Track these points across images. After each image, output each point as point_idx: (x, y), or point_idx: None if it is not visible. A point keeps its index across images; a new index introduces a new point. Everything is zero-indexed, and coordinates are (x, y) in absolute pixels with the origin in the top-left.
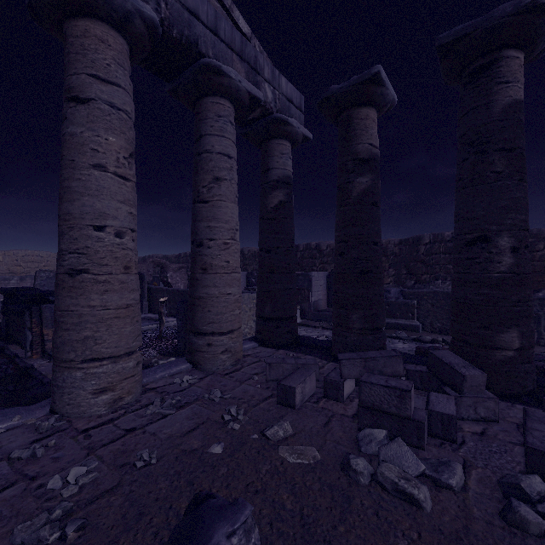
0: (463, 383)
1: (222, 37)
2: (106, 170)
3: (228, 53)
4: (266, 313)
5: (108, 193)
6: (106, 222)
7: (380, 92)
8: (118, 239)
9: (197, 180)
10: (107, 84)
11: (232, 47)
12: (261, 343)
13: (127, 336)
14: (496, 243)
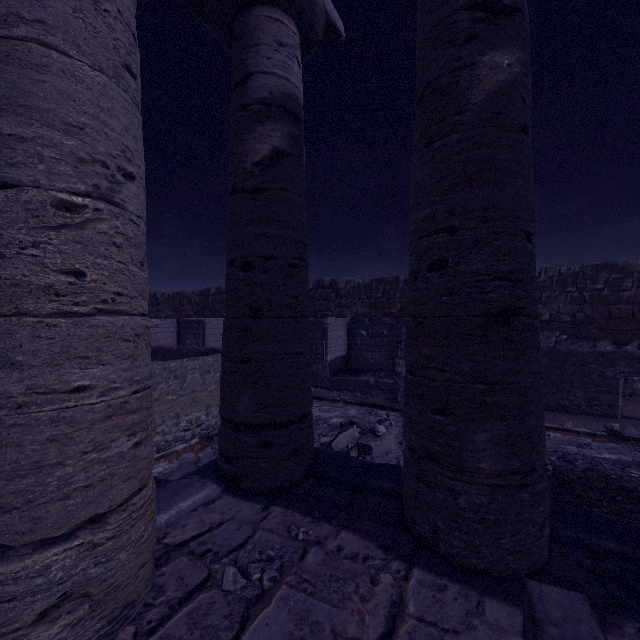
0: None
1: None
2: None
3: None
4: (242, 413)
5: None
6: None
7: None
8: None
9: None
10: None
11: None
12: (230, 483)
13: None
14: None
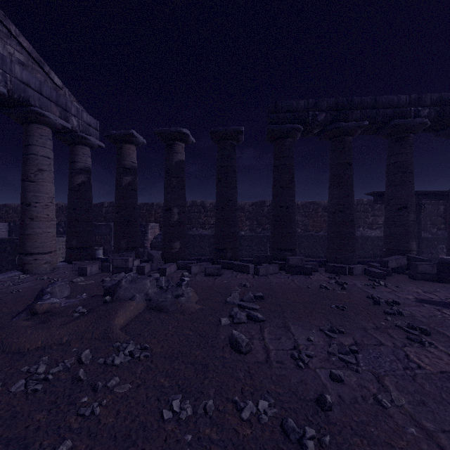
0: (153, 258)
1: (45, 94)
2: None
3: (48, 103)
4: (73, 245)
5: None
6: None
7: (135, 139)
8: None
9: (27, 169)
10: None
11: (50, 99)
12: (70, 263)
13: None
14: (173, 210)
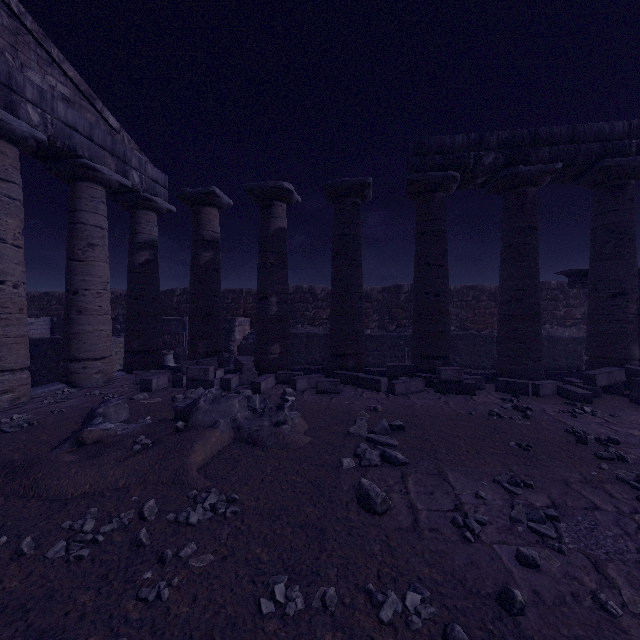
0: (243, 368)
1: (96, 141)
2: (6, 242)
3: (101, 152)
4: (134, 348)
5: (8, 258)
6: (7, 278)
7: (218, 200)
8: (16, 290)
9: (73, 243)
10: (6, 182)
11: (104, 147)
12: (130, 372)
13: (23, 357)
14: (270, 300)
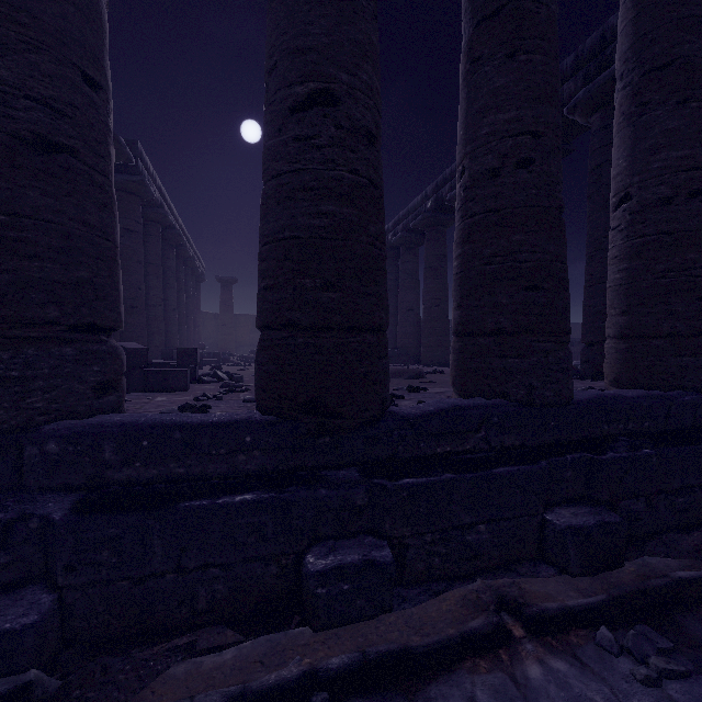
0: None
1: None
2: None
3: None
4: None
5: None
6: None
7: None
8: None
9: None
10: None
11: None
12: None
13: None
14: None
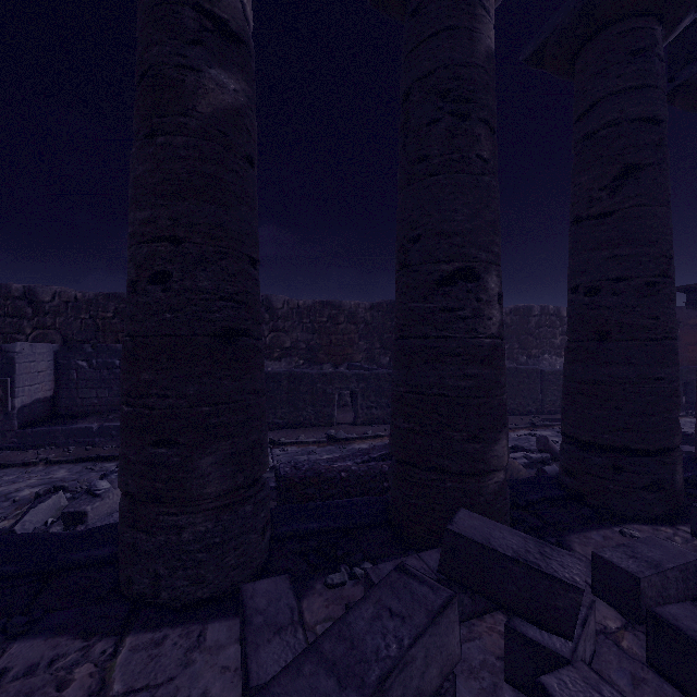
0: (579, 609)
1: None
2: None
3: None
4: None
5: None
6: None
7: None
8: None
9: None
10: None
11: None
12: None
13: None
14: (487, 283)
